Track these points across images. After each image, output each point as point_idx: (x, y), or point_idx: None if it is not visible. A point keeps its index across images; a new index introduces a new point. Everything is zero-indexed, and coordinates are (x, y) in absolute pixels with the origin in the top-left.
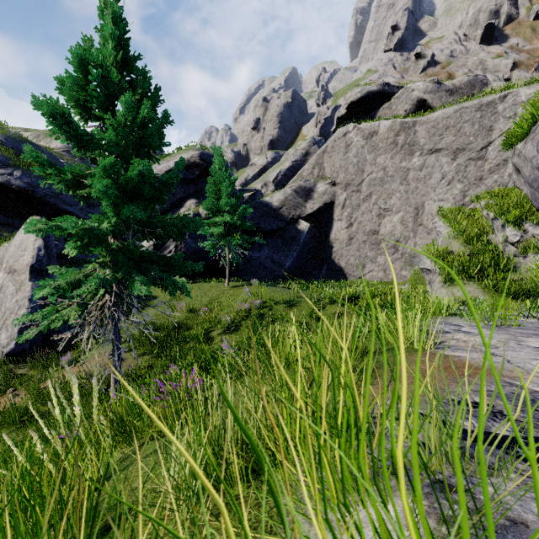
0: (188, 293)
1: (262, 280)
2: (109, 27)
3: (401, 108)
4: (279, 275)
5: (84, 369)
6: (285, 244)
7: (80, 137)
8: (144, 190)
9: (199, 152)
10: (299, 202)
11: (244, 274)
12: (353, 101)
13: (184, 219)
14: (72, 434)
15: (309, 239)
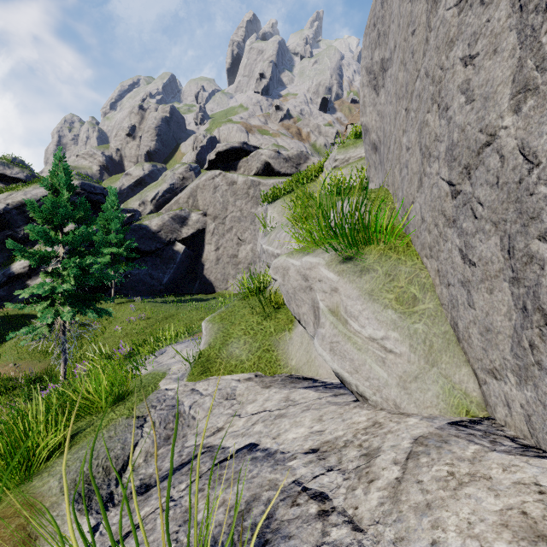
0: (111, 315)
1: (141, 293)
2: (64, 178)
3: (254, 165)
4: (157, 289)
5: (5, 373)
6: (163, 263)
7: (50, 240)
8: (90, 268)
9: (79, 181)
10: (176, 227)
11: (123, 289)
12: (220, 151)
13: (106, 276)
14: (45, 392)
15: (185, 258)
